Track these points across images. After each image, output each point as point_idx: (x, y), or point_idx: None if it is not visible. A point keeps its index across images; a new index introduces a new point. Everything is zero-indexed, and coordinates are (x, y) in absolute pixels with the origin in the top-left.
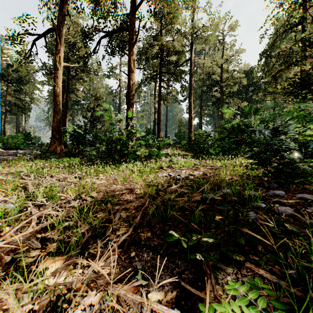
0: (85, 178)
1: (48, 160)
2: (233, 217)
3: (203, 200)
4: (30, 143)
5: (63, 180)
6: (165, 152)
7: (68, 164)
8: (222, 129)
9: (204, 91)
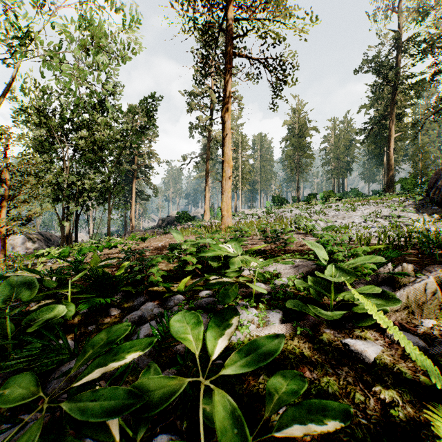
0: None
1: None
2: None
3: None
4: None
5: None
6: None
7: None
8: None
9: None
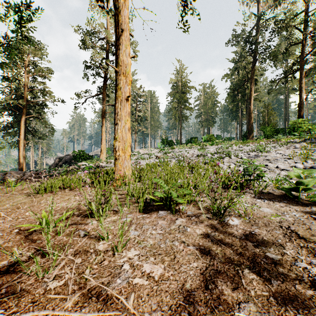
0: None
1: None
2: None
3: None
4: None
5: None
6: None
7: None
8: None
9: None
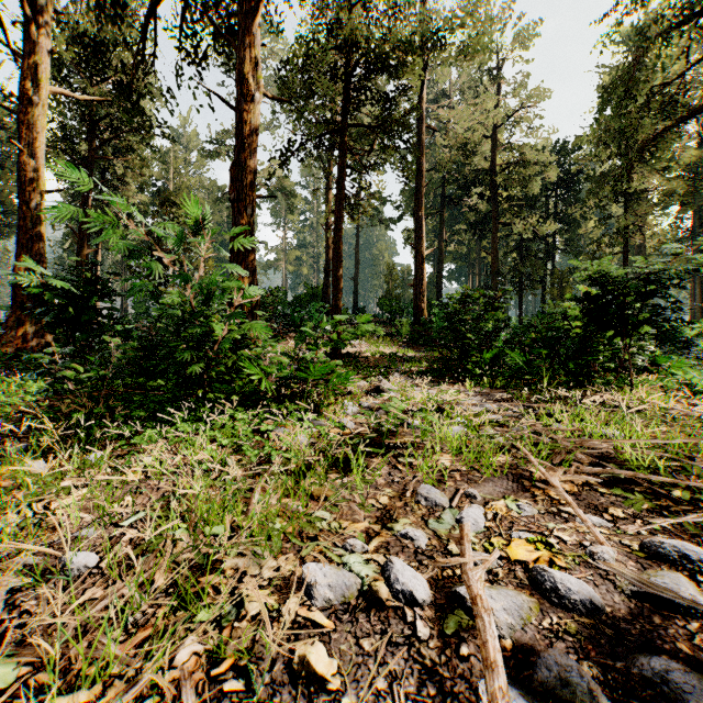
0: None
1: None
2: None
3: None
4: None
5: None
6: (355, 351)
7: None
8: None
9: (449, 196)
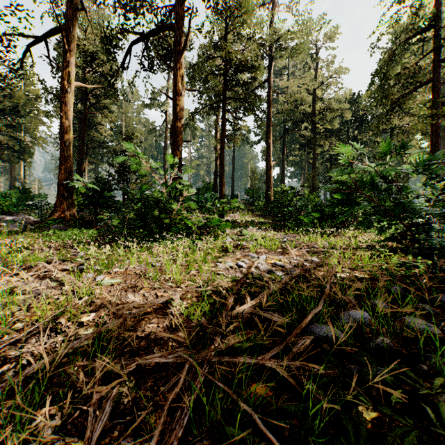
0: (89, 271)
1: (43, 233)
2: (413, 424)
3: (315, 342)
4: (30, 204)
5: (48, 275)
6: (231, 219)
7: (71, 242)
8: (337, 185)
9: (288, 128)
